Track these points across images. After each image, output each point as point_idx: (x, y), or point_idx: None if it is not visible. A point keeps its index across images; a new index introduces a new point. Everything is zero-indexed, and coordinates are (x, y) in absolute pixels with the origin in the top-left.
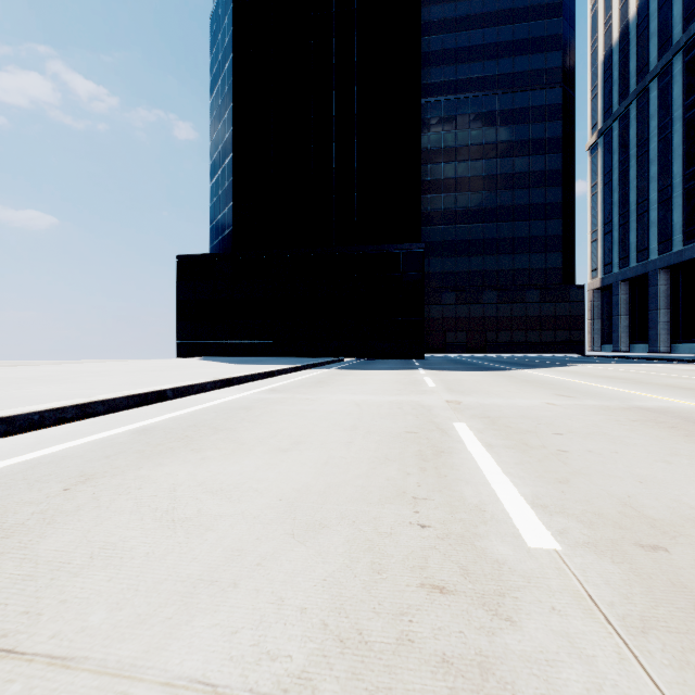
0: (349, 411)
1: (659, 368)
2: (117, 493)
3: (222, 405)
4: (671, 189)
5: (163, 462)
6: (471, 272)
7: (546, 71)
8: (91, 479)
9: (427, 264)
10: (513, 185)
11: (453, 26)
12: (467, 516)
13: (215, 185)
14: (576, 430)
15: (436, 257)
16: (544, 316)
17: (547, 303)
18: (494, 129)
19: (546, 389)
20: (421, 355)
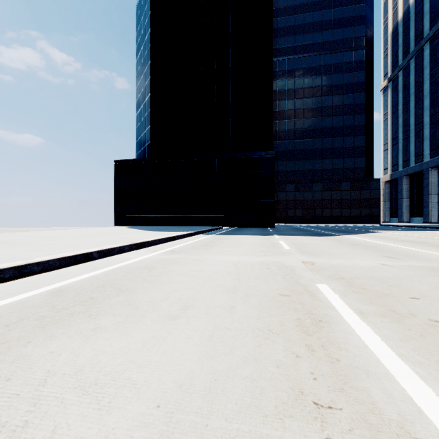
0: (229, 271)
1: None
2: None
3: (131, 265)
4: (438, 115)
5: (55, 333)
6: (305, 170)
7: (354, 38)
8: None
9: (276, 165)
10: (332, 113)
11: (293, 11)
12: None
13: (139, 114)
14: (427, 293)
15: (281, 161)
16: (353, 199)
17: (355, 190)
18: (320, 77)
19: (372, 251)
20: (273, 225)
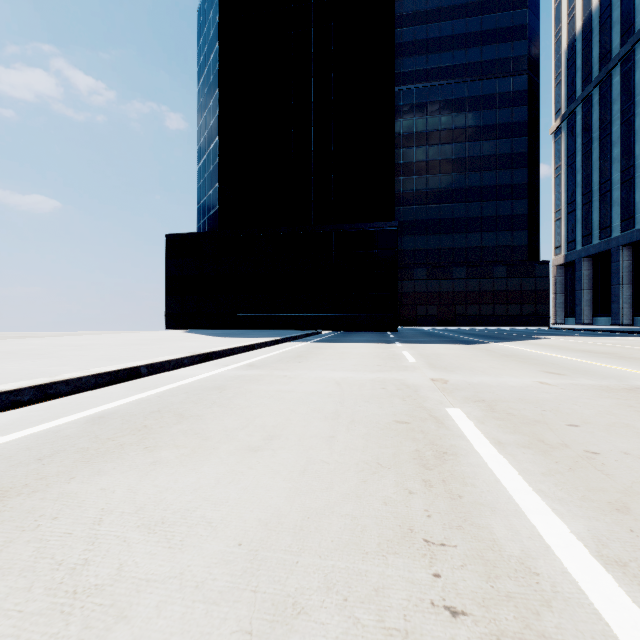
0: (329, 391)
1: (632, 341)
2: (21, 528)
3: (195, 384)
4: (633, 169)
5: (104, 468)
6: (442, 249)
7: (513, 59)
8: (1, 499)
9: (399, 242)
10: (481, 167)
11: (424, 18)
12: (515, 586)
13: (201, 168)
14: (591, 420)
15: (408, 236)
16: (511, 291)
17: (514, 278)
18: (463, 115)
19: (531, 365)
20: (395, 328)
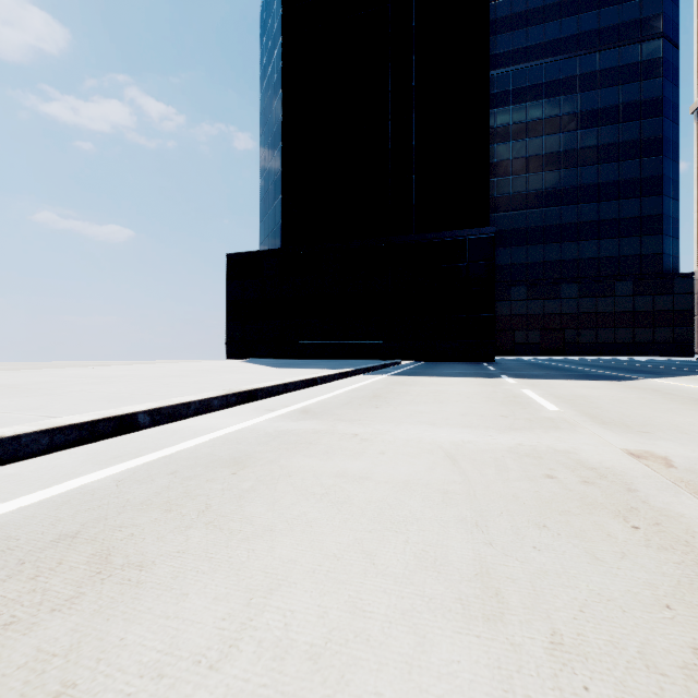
0: (440, 482)
1: None
2: None
3: (202, 449)
4: None
5: None
6: (546, 262)
7: (641, 21)
8: None
9: None
10: (598, 159)
11: None
12: None
13: (265, 180)
14: None
15: (503, 248)
16: (639, 312)
17: (643, 296)
18: (574, 97)
19: None
20: (492, 358)
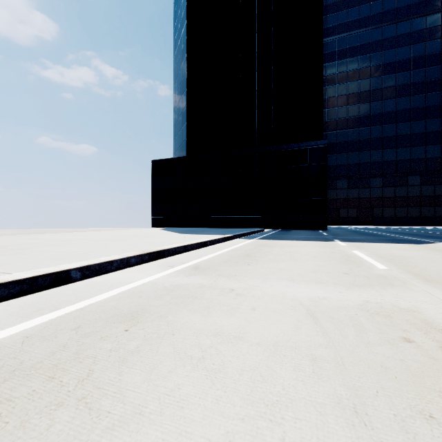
0: (307, 345)
1: None
2: None
3: (109, 303)
4: None
5: None
6: (360, 164)
7: (426, 1)
8: None
9: None
10: (396, 95)
11: None
12: None
13: (176, 113)
14: None
15: (331, 155)
16: (424, 196)
17: (427, 185)
18: (379, 54)
19: None
20: (325, 227)
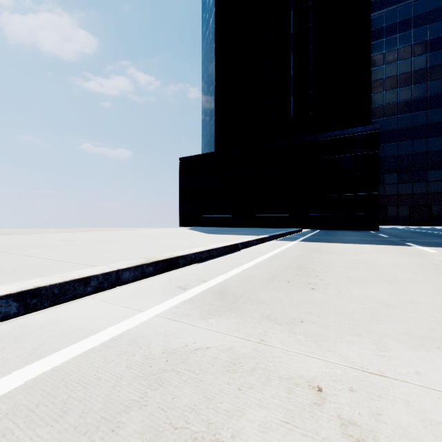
0: None
1: None
2: None
3: None
4: None
5: None
6: (414, 154)
7: None
8: None
9: None
10: None
11: None
12: None
13: (204, 108)
14: None
15: None
16: None
17: None
18: (439, 24)
19: None
20: (376, 227)
